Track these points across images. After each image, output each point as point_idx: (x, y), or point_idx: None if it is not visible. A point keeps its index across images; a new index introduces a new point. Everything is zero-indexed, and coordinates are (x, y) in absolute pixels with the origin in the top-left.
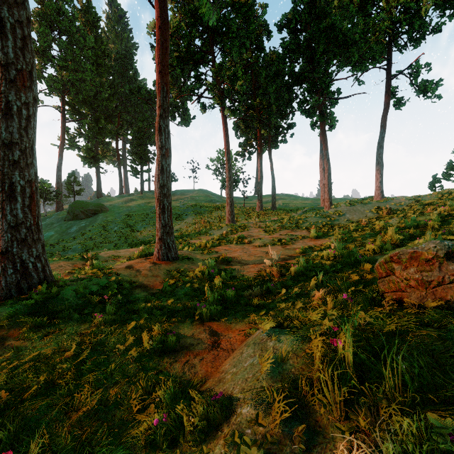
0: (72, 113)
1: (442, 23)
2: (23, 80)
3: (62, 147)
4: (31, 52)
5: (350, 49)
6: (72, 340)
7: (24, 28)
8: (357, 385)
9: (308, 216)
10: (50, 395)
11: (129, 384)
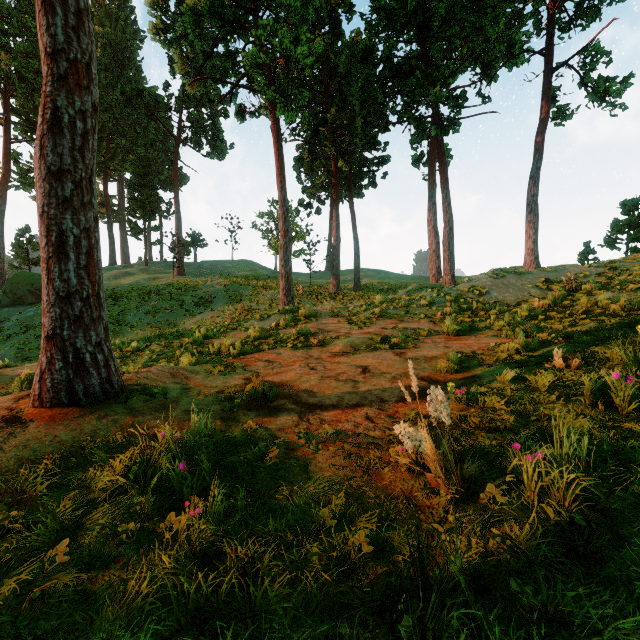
0: (24, 129)
1: None
2: None
3: (4, 183)
4: None
5: (490, 14)
6: None
7: None
8: None
9: (424, 296)
10: None
11: None
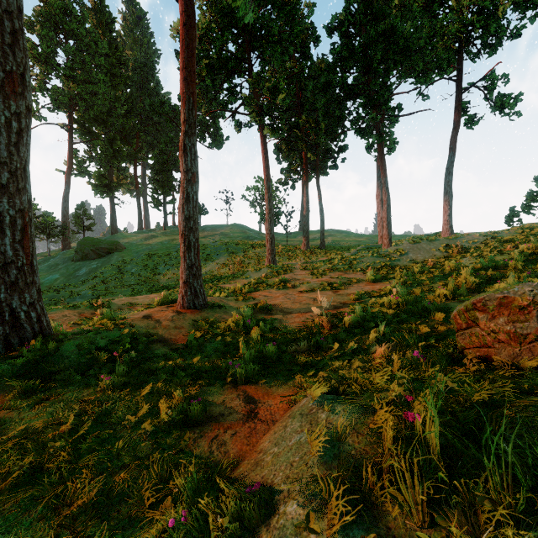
0: (81, 133)
1: (522, 26)
2: (12, 85)
3: (69, 173)
4: (23, 51)
5: (414, 56)
6: (71, 409)
7: (14, 20)
8: (445, 479)
9: (363, 256)
10: (36, 483)
11: (140, 467)
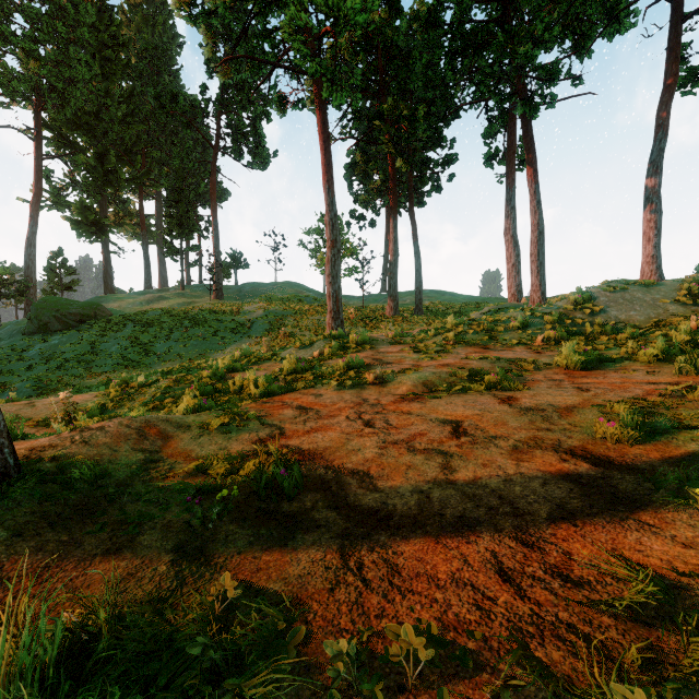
0: (56, 145)
1: None
2: None
3: (35, 203)
4: None
5: None
6: None
7: None
8: None
9: (513, 316)
10: None
11: None
